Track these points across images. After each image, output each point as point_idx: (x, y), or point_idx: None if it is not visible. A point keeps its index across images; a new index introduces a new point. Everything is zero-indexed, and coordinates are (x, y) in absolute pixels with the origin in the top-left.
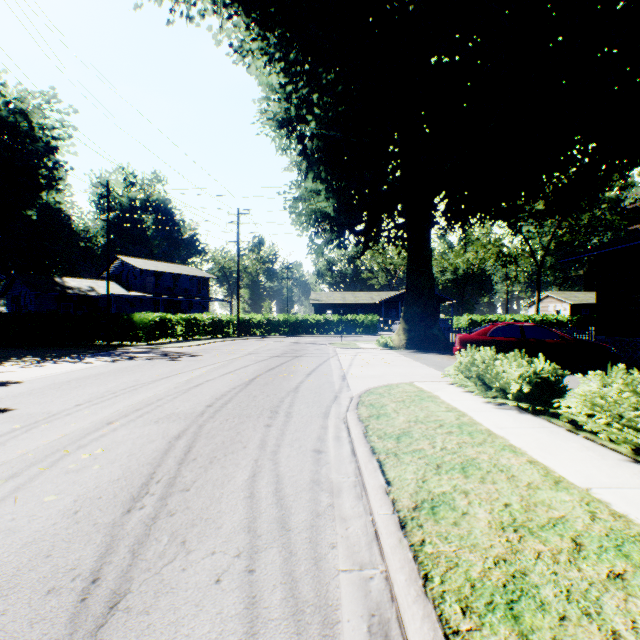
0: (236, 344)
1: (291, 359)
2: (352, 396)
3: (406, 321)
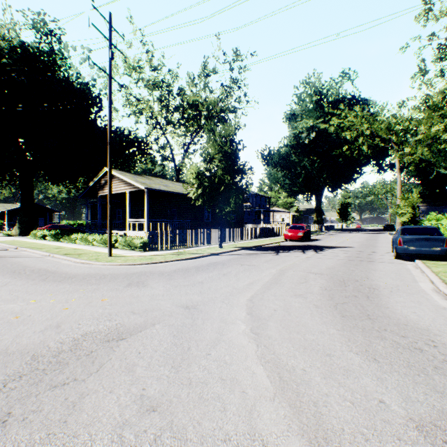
0: None
1: None
2: None
3: (20, 224)
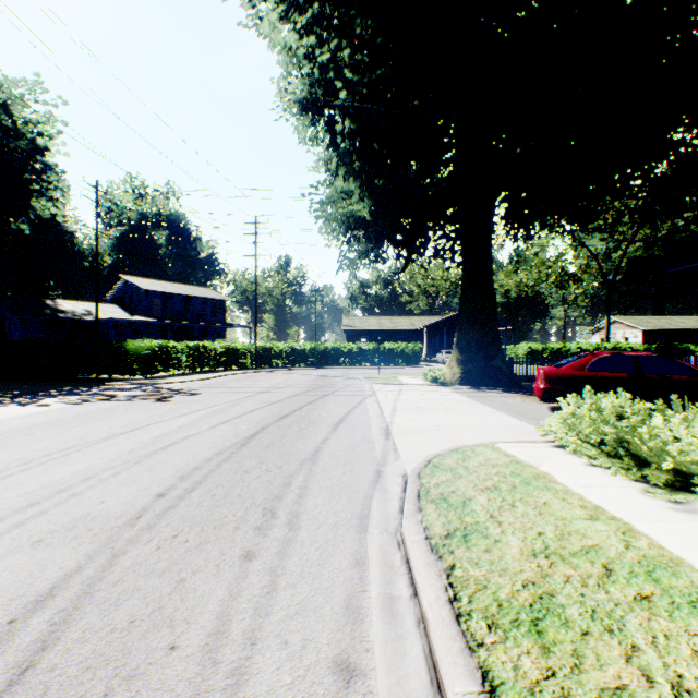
0: (251, 378)
1: (315, 400)
2: (404, 472)
3: (461, 350)
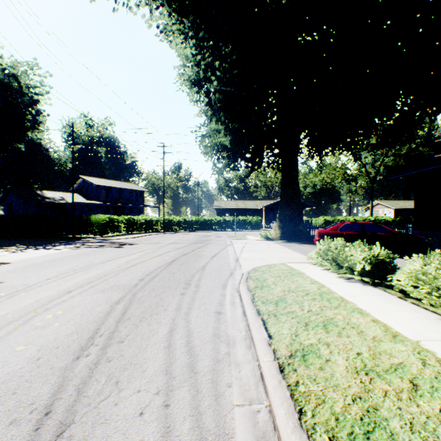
0: (162, 237)
1: (200, 247)
2: (243, 273)
3: (280, 220)
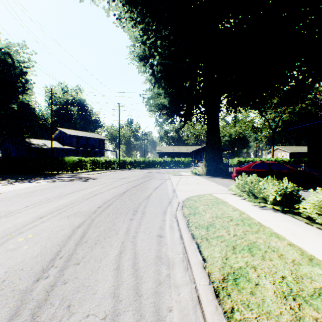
0: (118, 173)
1: (146, 181)
2: (179, 201)
3: (206, 161)
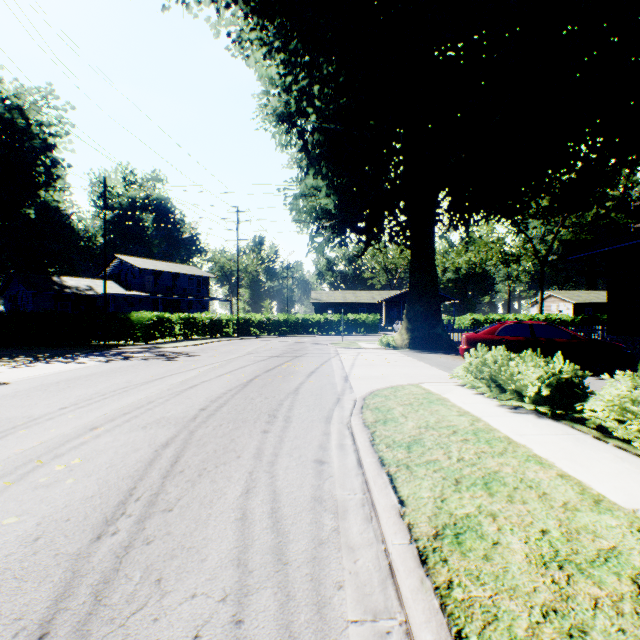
0: (235, 344)
1: (291, 359)
2: (356, 398)
3: (409, 320)
